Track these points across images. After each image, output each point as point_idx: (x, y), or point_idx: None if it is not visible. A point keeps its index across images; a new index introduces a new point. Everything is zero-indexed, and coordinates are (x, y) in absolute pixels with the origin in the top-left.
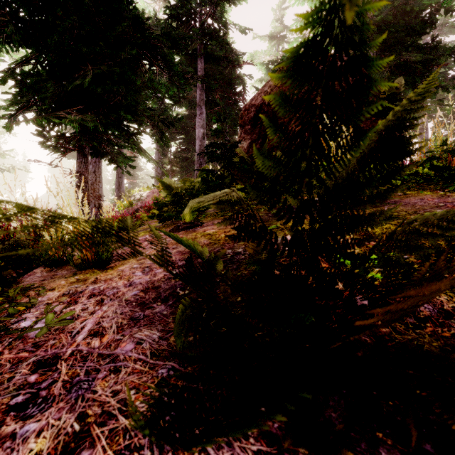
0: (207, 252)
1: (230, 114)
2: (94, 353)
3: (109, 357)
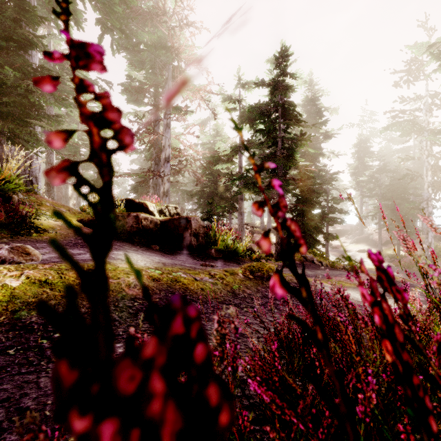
0: None
1: None
2: None
3: None
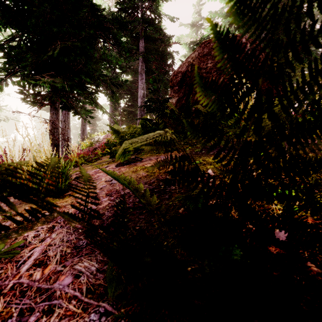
0: (143, 188)
1: (163, 79)
2: (33, 287)
3: (46, 293)
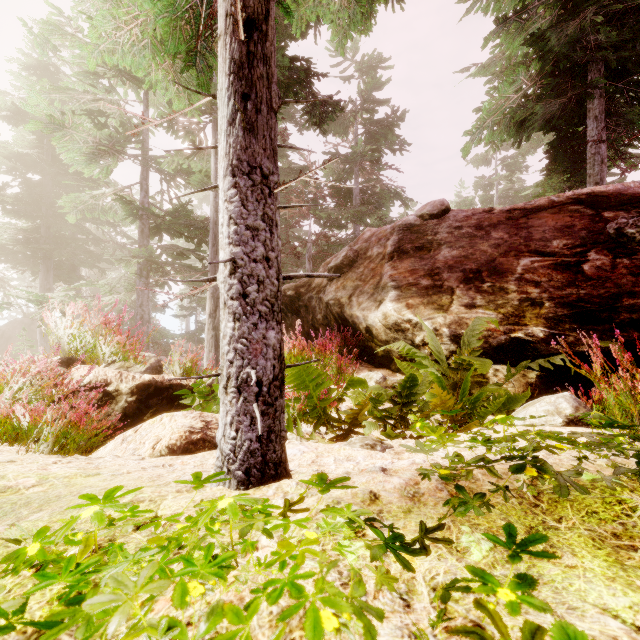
0: None
1: None
2: None
3: None
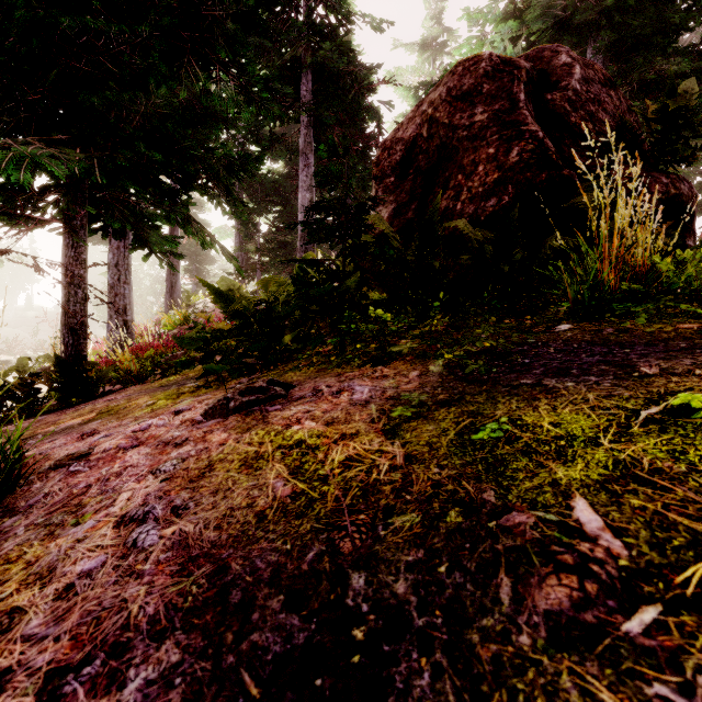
0: None
1: (356, 169)
2: None
3: None
